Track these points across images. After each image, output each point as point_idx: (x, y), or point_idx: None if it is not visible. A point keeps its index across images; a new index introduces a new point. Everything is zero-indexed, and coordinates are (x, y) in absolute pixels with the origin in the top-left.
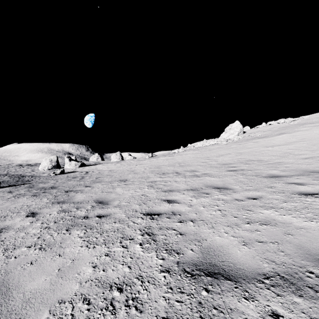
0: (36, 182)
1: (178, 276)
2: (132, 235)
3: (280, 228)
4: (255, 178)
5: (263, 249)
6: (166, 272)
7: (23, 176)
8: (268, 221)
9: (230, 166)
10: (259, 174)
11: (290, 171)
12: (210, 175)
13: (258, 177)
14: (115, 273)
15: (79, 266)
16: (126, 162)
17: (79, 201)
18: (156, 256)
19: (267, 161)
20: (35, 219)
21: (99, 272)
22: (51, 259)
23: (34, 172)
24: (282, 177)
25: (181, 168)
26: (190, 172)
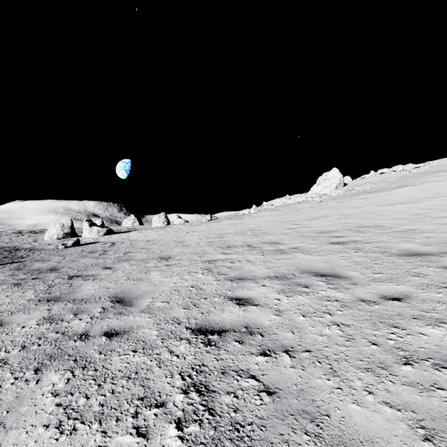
0: (31, 259)
1: None
2: (163, 391)
3: None
4: (382, 257)
5: None
6: None
7: (17, 250)
8: None
9: (333, 236)
10: (387, 250)
11: (438, 244)
12: (304, 251)
13: (386, 255)
14: None
15: None
16: (174, 228)
17: (85, 297)
18: None
19: (391, 227)
20: None
21: None
22: None
23: (36, 242)
24: (429, 255)
25: (256, 238)
26: (270, 244)
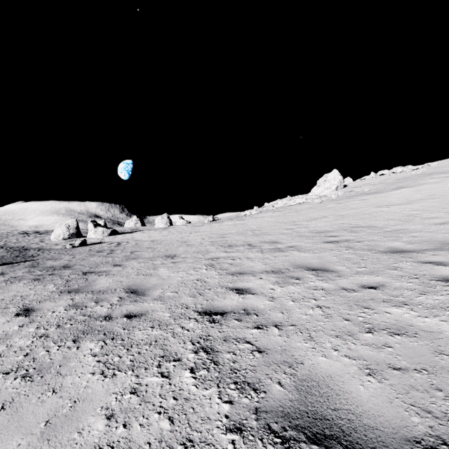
0: (43, 258)
1: (258, 442)
2: (179, 352)
3: (425, 342)
4: (368, 254)
5: (404, 384)
6: (236, 432)
7: (26, 249)
8: (403, 328)
9: (328, 235)
10: (374, 248)
11: (421, 243)
12: (300, 249)
13: (373, 253)
14: (145, 433)
15: (83, 416)
16: (176, 229)
17: (102, 289)
18: (218, 397)
19: (383, 227)
20: (28, 320)
21: (117, 429)
22: (38, 400)
23: (43, 243)
24: (410, 252)
25: (256, 238)
26: (269, 243)
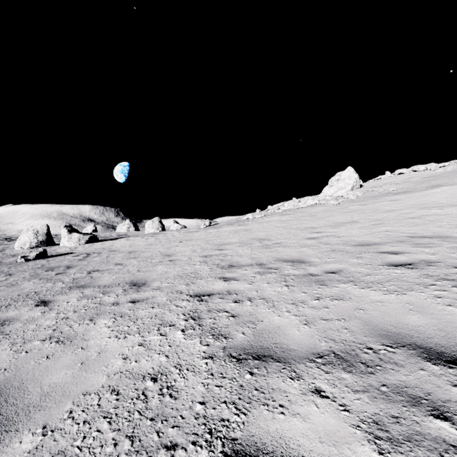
0: None
1: None
2: None
3: None
4: None
5: None
6: None
7: None
8: None
9: (383, 251)
10: None
11: None
12: (354, 279)
13: None
14: None
15: None
16: (166, 235)
17: None
18: None
19: None
20: None
21: None
22: None
23: (1, 253)
24: None
25: (268, 252)
26: (291, 264)
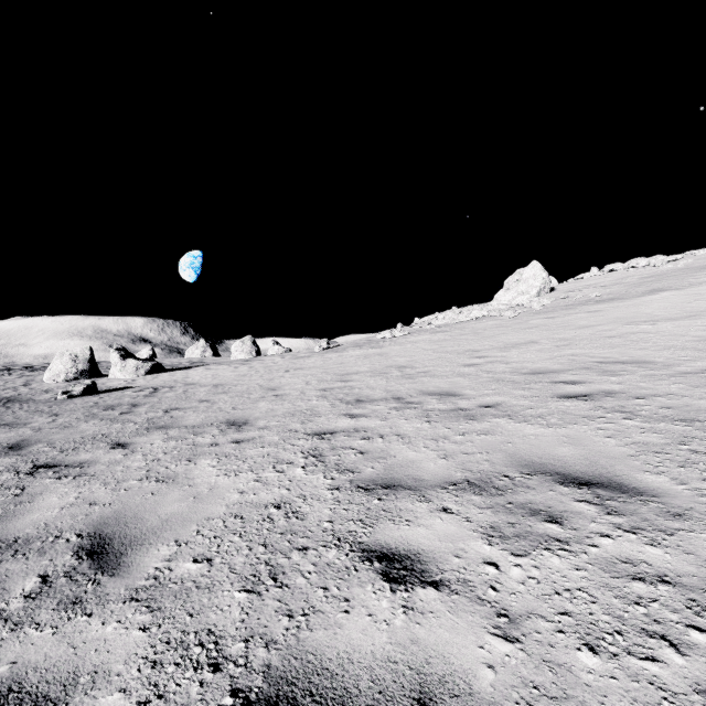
0: None
1: None
2: None
3: None
4: (696, 434)
5: None
6: None
7: None
8: None
9: (559, 380)
10: (694, 415)
11: None
12: (512, 414)
13: (703, 429)
14: None
15: None
16: (265, 363)
17: (27, 532)
18: None
19: (670, 364)
20: None
21: None
22: None
23: (27, 387)
24: None
25: (409, 384)
26: (438, 397)
